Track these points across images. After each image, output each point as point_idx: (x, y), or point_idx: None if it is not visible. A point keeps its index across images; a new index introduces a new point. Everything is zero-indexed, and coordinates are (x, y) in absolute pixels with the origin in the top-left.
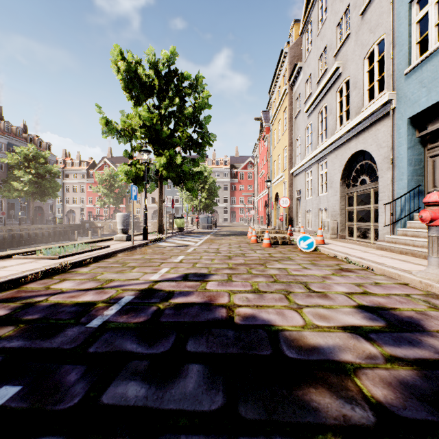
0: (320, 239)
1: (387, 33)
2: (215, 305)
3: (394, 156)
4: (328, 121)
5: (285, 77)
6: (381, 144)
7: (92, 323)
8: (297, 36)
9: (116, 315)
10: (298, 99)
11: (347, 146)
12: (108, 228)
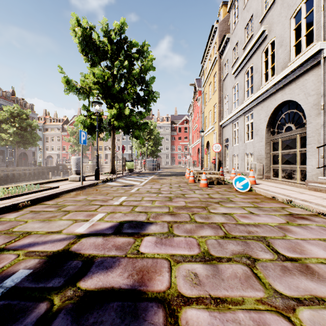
0: (252, 180)
1: None
2: (147, 298)
3: (324, 102)
4: (254, 78)
5: (215, 48)
6: (309, 92)
7: None
8: (225, 15)
9: None
10: (226, 65)
11: (273, 98)
12: None
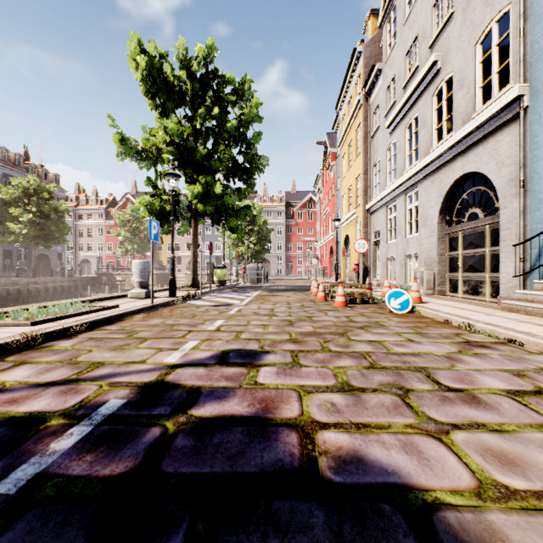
0: (416, 296)
1: (513, 2)
2: (276, 424)
3: (525, 177)
4: (421, 136)
5: (358, 85)
6: (503, 161)
7: (8, 480)
8: (374, 31)
9: (72, 454)
10: (376, 112)
11: (449, 168)
12: (130, 282)
